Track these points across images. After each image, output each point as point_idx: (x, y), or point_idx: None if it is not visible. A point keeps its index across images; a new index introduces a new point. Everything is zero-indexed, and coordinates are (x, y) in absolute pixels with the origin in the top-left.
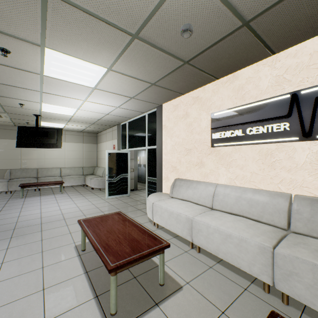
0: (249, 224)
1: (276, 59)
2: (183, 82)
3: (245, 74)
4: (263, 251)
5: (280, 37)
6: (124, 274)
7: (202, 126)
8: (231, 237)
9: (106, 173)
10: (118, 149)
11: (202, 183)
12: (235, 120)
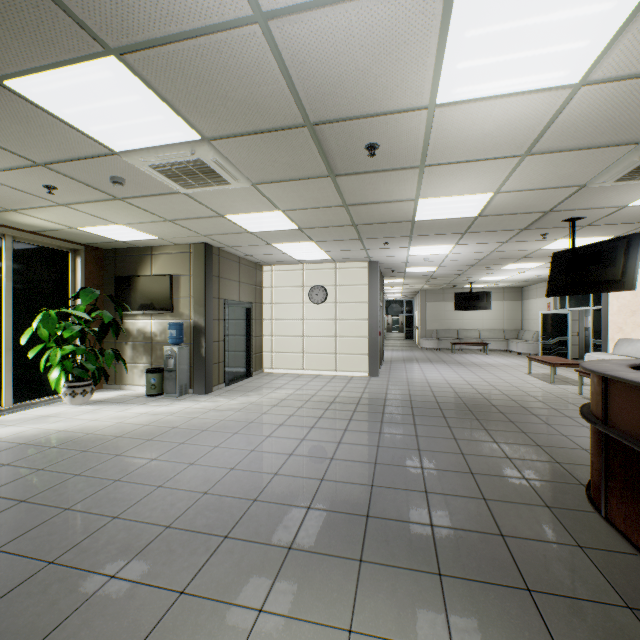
0: None
1: None
2: None
3: None
4: None
5: None
6: (558, 380)
7: None
8: None
9: (539, 335)
10: (553, 308)
11: None
12: None
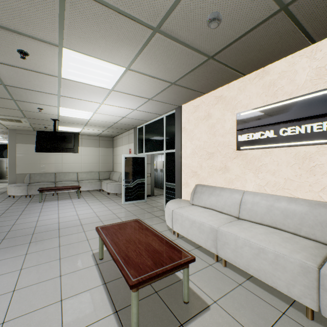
0: (285, 237)
1: (316, 49)
2: (205, 80)
3: (278, 68)
4: (305, 271)
5: (324, 21)
6: (144, 287)
7: (227, 128)
8: (264, 252)
9: (123, 178)
10: (134, 153)
11: (227, 189)
12: (266, 120)
